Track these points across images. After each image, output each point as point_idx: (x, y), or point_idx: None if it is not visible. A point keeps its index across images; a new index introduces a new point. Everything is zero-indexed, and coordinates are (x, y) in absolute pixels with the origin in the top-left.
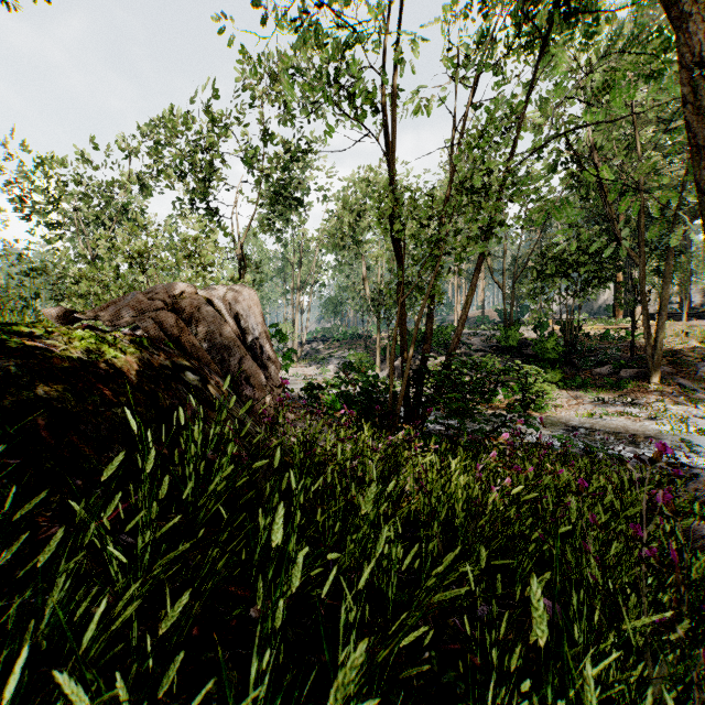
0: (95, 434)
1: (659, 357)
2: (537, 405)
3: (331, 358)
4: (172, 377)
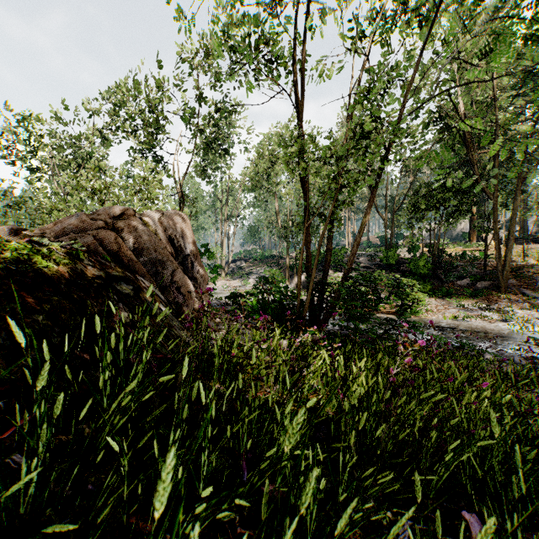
0: (9, 342)
1: (507, 272)
2: (412, 310)
3: (251, 273)
4: (104, 286)
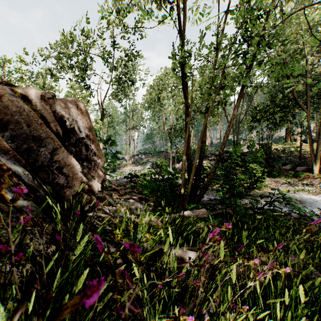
0: None
1: (318, 160)
2: (257, 186)
3: (148, 162)
4: None
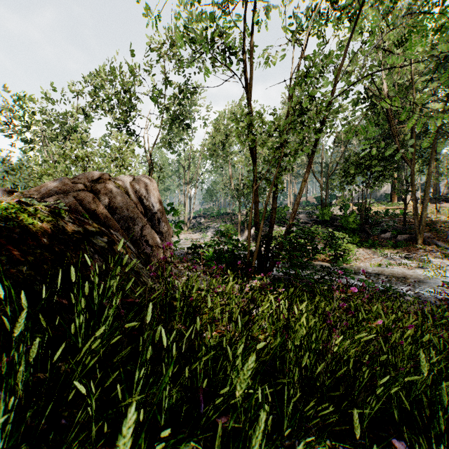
0: None
1: (423, 227)
2: (344, 259)
3: (209, 228)
4: (82, 240)
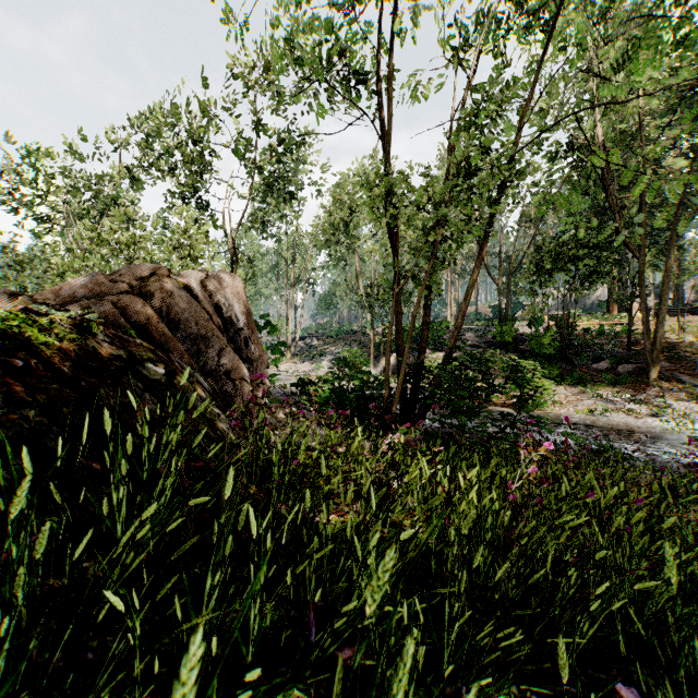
0: None
1: (658, 352)
2: (535, 402)
3: (324, 354)
4: (124, 369)
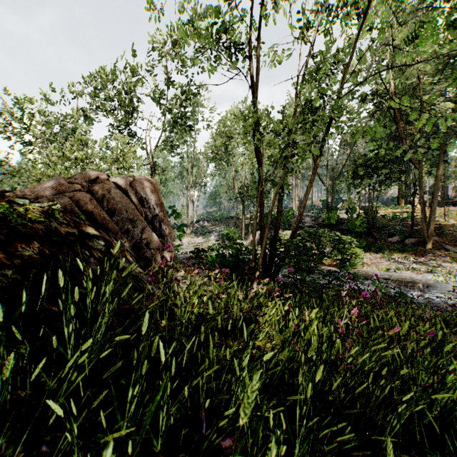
0: None
1: (431, 230)
2: (351, 263)
3: (212, 232)
4: (76, 242)
